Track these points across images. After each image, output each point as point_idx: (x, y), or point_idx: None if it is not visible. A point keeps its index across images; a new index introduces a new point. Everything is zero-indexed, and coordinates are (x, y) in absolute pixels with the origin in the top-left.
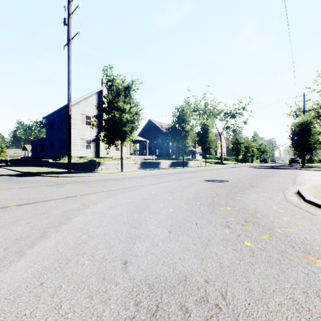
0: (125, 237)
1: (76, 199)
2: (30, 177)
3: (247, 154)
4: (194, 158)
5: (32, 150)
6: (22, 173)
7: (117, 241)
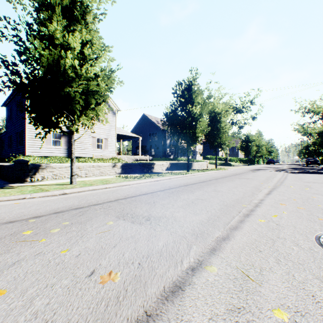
0: None
1: None
2: None
3: (256, 154)
4: (195, 158)
5: None
6: None
7: None
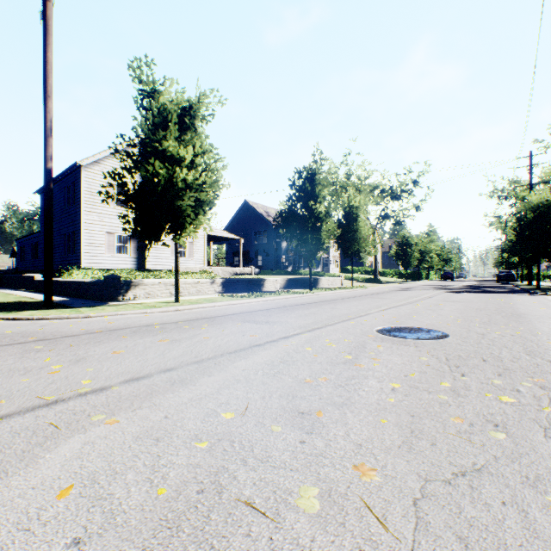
0: None
1: None
2: None
3: (421, 265)
4: (327, 271)
5: (19, 256)
6: None
7: None
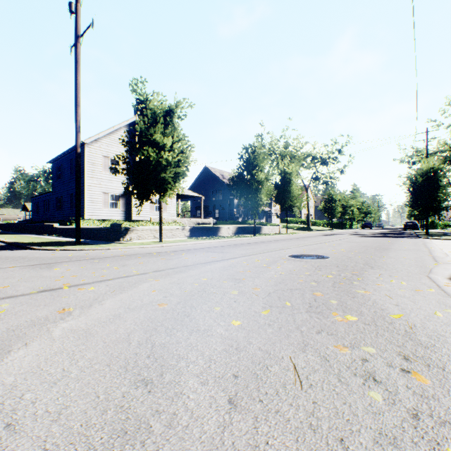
0: (106, 433)
1: (57, 295)
2: (11, 251)
3: (344, 217)
4: (270, 222)
5: (33, 210)
6: (5, 245)
7: (78, 450)
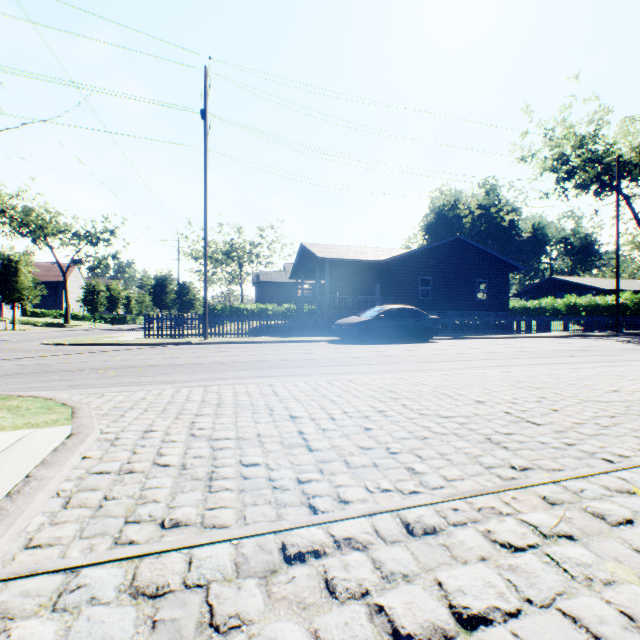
0: None
1: None
2: None
3: (116, 310)
4: (1, 315)
5: None
6: None
7: None
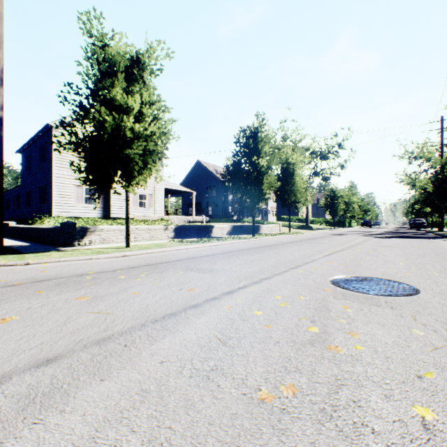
0: None
1: None
2: None
3: (346, 214)
4: (266, 220)
5: (5, 206)
6: None
7: None
